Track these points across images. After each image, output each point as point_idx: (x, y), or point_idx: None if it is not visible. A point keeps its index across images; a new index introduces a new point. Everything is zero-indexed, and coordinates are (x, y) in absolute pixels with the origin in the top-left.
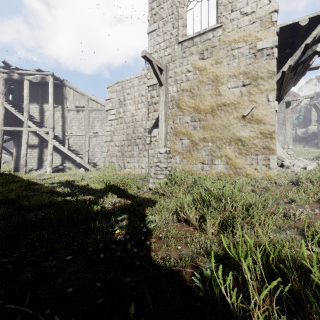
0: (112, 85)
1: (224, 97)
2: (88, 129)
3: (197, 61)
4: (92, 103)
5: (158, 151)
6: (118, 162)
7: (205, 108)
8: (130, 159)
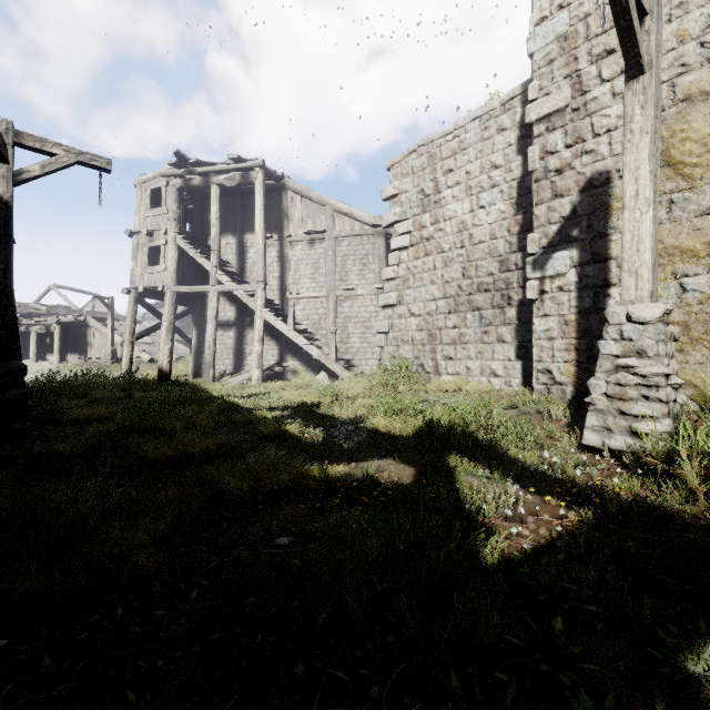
0: (402, 159)
1: None
2: (333, 282)
3: None
4: (342, 221)
5: (623, 316)
6: (419, 358)
7: None
8: (453, 350)
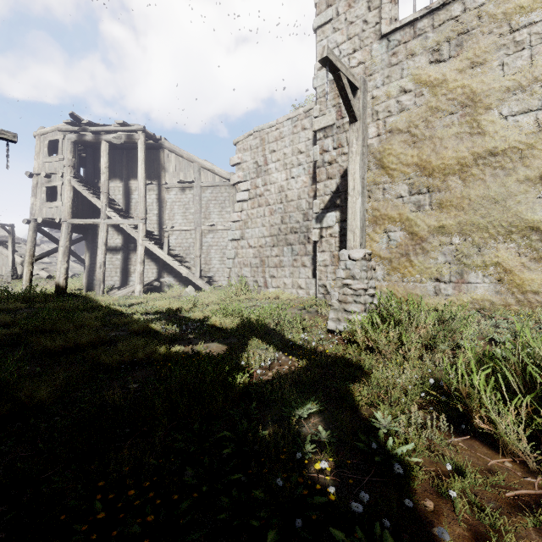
0: (243, 139)
1: (492, 136)
2: (199, 220)
3: (424, 68)
4: (206, 175)
5: (347, 256)
6: (254, 277)
7: (444, 165)
8: (276, 271)
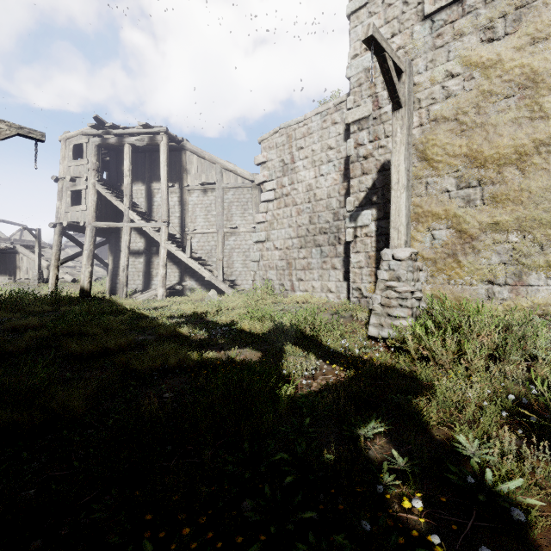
0: (269, 136)
1: None
2: (221, 222)
3: (474, 48)
4: (228, 176)
5: (390, 256)
6: (280, 280)
7: (499, 154)
8: (304, 274)
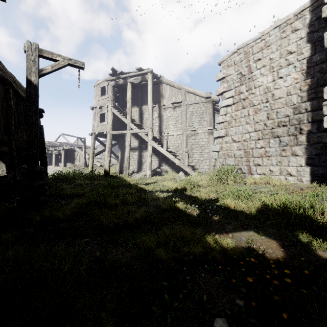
0: (228, 57)
1: None
2: (185, 127)
3: None
4: (190, 96)
5: None
6: (238, 165)
7: None
8: (261, 160)
